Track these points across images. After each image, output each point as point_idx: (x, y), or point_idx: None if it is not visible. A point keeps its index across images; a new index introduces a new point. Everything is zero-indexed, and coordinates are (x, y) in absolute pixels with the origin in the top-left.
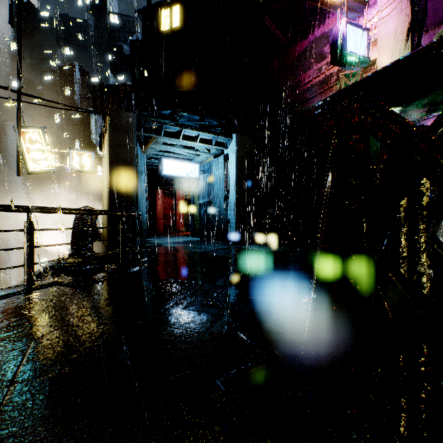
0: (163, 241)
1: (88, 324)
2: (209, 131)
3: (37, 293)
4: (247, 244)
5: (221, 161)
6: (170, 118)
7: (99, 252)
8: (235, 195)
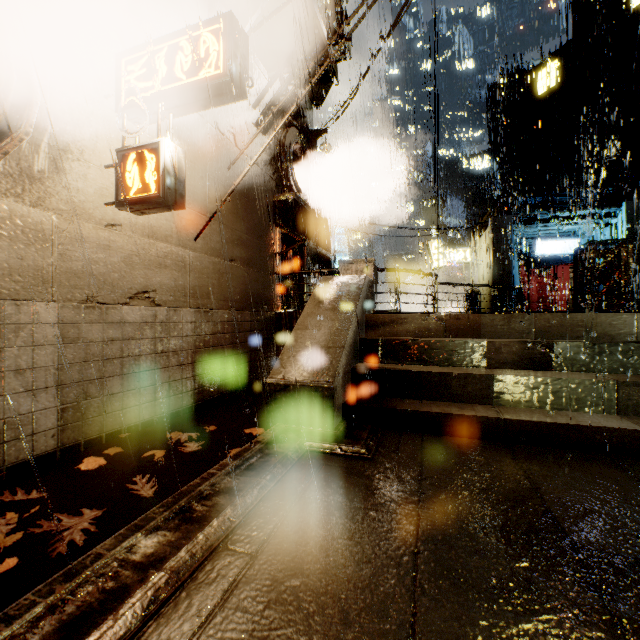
0: None
1: None
2: (588, 207)
3: None
4: None
5: (607, 232)
6: (543, 207)
7: None
8: None
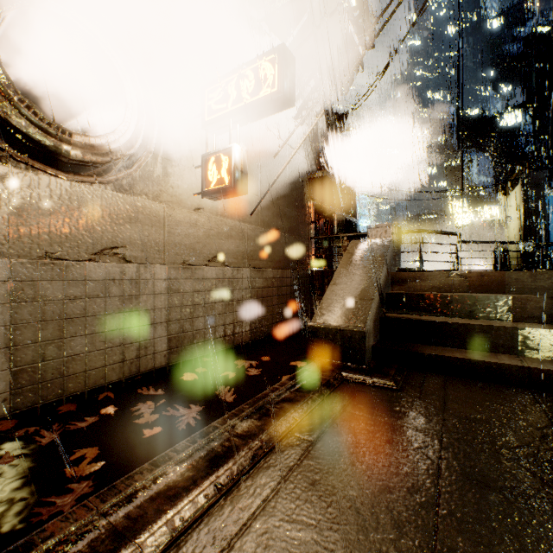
0: None
1: None
2: None
3: None
4: None
5: None
6: None
7: None
8: None
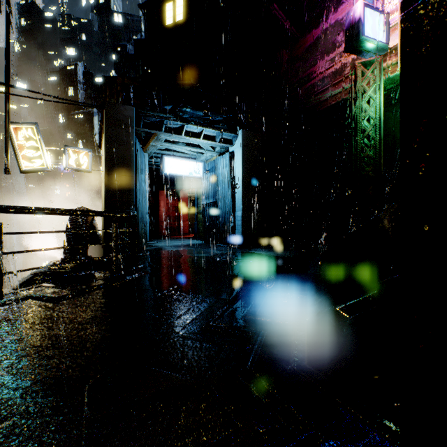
0: (165, 244)
1: (46, 361)
2: (213, 126)
3: (2, 310)
4: (254, 248)
5: (227, 159)
6: (172, 112)
7: (99, 255)
8: (241, 195)
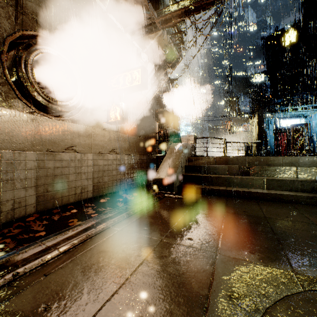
0: None
1: None
2: (306, 103)
3: None
4: None
5: None
6: (283, 104)
7: None
8: None
